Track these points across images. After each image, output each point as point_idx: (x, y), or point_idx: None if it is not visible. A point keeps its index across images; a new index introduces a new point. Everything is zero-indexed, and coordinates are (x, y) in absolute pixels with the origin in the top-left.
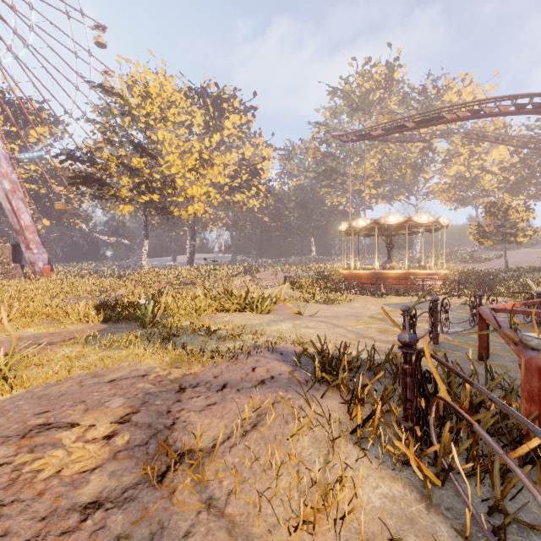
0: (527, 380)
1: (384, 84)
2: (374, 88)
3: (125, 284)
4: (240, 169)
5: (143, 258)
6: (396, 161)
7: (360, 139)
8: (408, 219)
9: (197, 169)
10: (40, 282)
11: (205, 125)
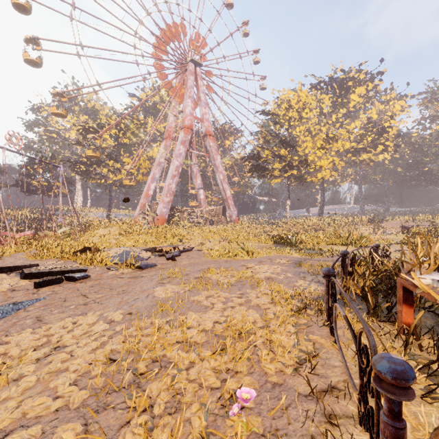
0: None
1: None
2: None
3: (276, 228)
4: (365, 132)
5: (286, 212)
6: None
7: None
8: None
9: (324, 147)
10: (235, 226)
11: (332, 106)
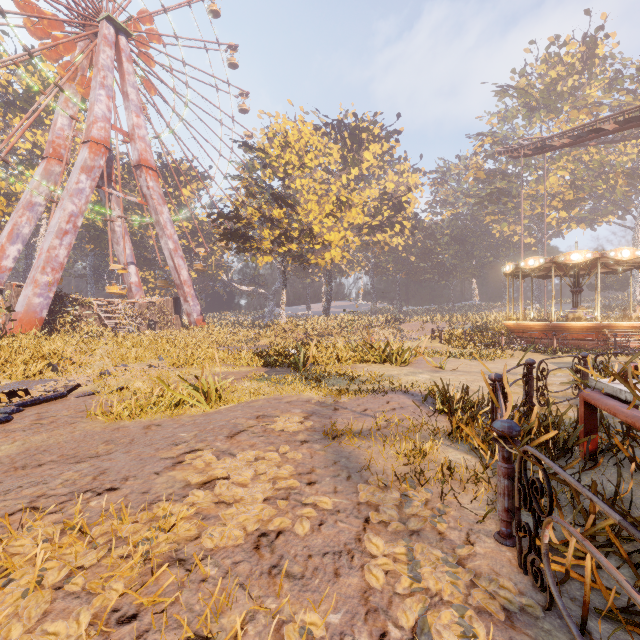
0: (579, 408)
1: (580, 66)
2: (563, 75)
3: (266, 335)
4: (381, 205)
5: (281, 308)
6: (601, 168)
7: (537, 153)
8: (600, 255)
9: (334, 213)
10: (196, 332)
11: (342, 161)
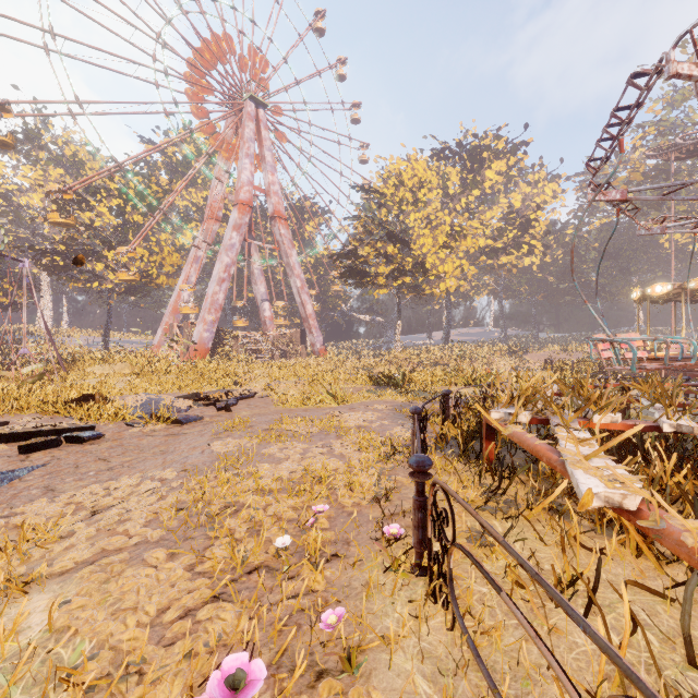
0: None
1: None
2: None
3: (381, 363)
4: (505, 226)
5: (396, 338)
6: None
7: (692, 156)
8: None
9: (448, 245)
10: (319, 360)
11: (461, 184)
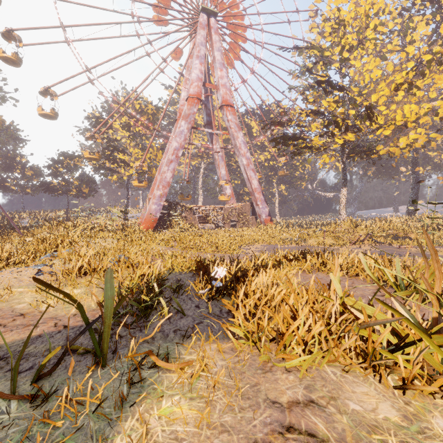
0: None
1: None
2: None
3: (315, 234)
4: None
5: (340, 207)
6: None
7: None
8: None
9: (410, 80)
10: (260, 230)
11: (433, 29)
